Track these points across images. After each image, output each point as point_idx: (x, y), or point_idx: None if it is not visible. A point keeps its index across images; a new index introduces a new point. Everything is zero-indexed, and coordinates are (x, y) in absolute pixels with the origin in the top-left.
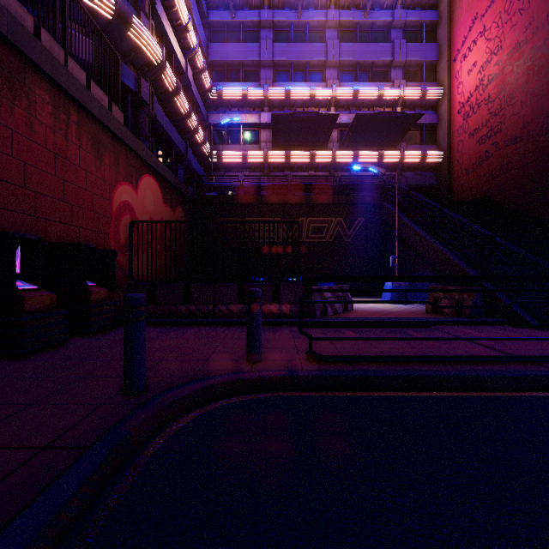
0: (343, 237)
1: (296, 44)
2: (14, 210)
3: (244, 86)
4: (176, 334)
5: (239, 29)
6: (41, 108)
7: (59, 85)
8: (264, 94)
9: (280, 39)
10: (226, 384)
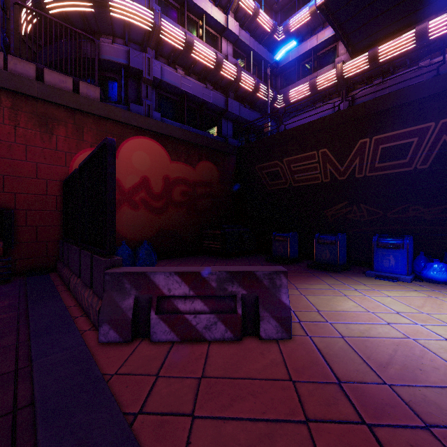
0: None
1: None
2: None
3: (312, 1)
4: None
5: None
6: None
7: None
8: None
9: None
10: None
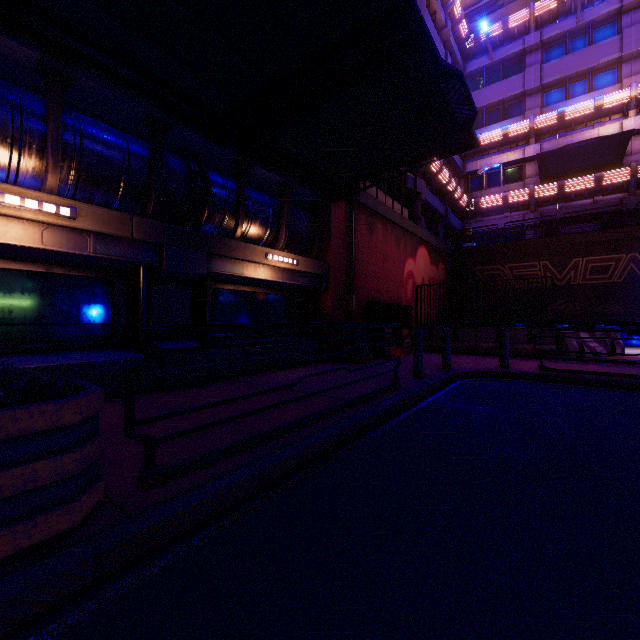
0: (639, 275)
1: (573, 54)
2: (372, 289)
3: (505, 125)
4: (452, 357)
5: (499, 66)
6: (379, 233)
7: (385, 217)
8: (529, 127)
9: (550, 56)
10: (487, 372)
